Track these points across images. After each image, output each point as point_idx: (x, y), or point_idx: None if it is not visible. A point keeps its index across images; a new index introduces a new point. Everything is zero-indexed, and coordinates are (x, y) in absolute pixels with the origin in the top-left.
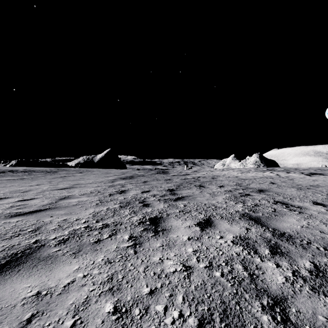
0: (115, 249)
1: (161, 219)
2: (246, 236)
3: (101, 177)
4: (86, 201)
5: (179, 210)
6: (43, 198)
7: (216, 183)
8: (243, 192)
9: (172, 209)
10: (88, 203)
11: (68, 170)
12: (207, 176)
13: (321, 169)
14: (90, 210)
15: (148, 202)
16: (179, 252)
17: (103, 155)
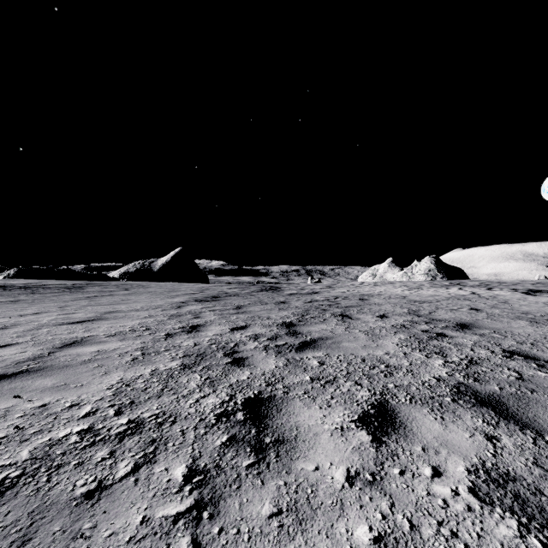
0: (136, 533)
1: (272, 404)
2: (499, 465)
3: (160, 298)
4: (115, 350)
5: (310, 377)
6: (28, 344)
7: (371, 310)
8: (429, 329)
9: (295, 374)
10: (116, 356)
11: (106, 285)
12: (351, 296)
13: (543, 283)
14: (113, 377)
15: (243, 354)
16: (332, 547)
17: (168, 259)
